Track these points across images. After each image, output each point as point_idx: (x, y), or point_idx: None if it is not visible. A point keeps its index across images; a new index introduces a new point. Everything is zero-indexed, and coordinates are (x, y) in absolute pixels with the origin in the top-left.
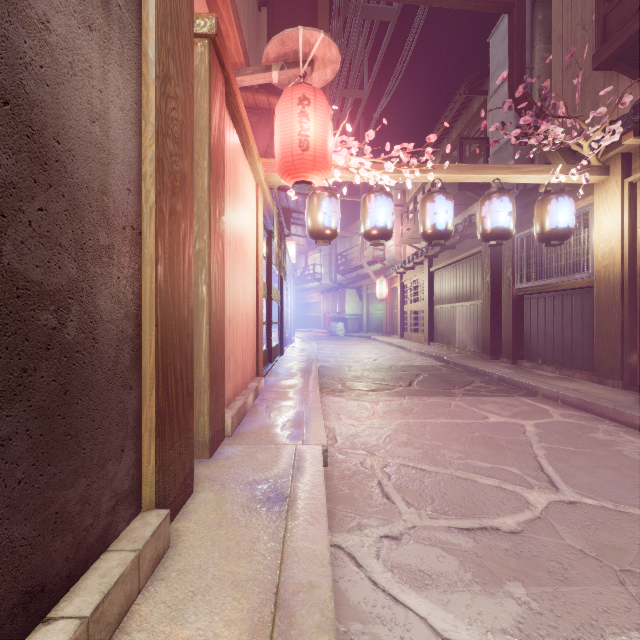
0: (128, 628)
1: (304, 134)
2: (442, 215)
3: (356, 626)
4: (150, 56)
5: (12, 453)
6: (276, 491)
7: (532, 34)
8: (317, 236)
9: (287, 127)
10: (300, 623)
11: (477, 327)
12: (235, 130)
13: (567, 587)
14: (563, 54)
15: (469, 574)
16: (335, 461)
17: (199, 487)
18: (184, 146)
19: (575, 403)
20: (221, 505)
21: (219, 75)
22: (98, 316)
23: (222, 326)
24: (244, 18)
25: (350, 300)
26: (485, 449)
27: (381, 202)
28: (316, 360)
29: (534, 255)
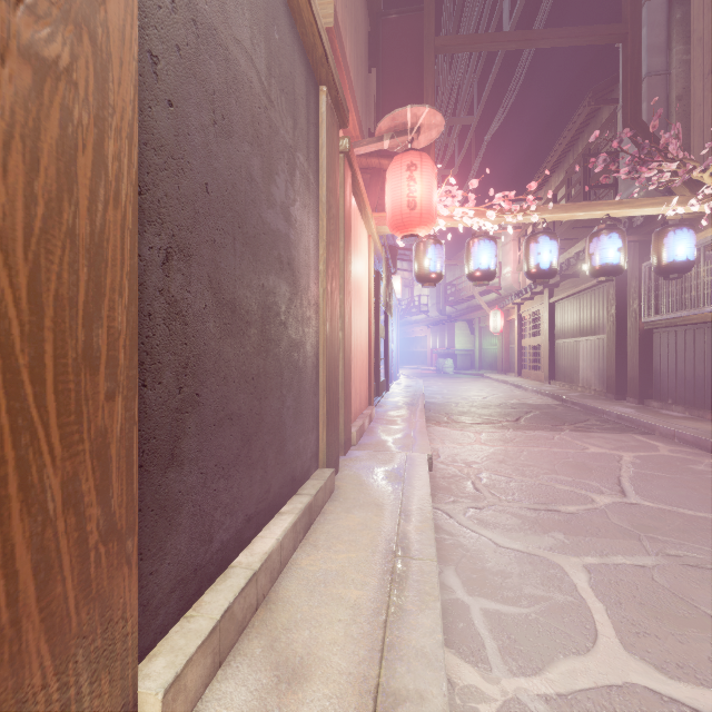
0: (326, 512)
1: (412, 196)
2: (546, 255)
3: (447, 537)
4: (323, 201)
5: (290, 414)
6: (394, 474)
7: (669, 35)
8: (423, 280)
9: (397, 190)
10: (414, 519)
11: (602, 364)
12: (355, 201)
13: (596, 538)
14: (704, 58)
15: (527, 527)
16: (438, 468)
17: (342, 469)
18: (336, 244)
19: (690, 441)
20: (359, 477)
21: (349, 174)
22: (307, 354)
23: (350, 361)
24: (358, 93)
25: (460, 334)
26: (573, 469)
27: (484, 246)
28: (422, 396)
29: (663, 286)
